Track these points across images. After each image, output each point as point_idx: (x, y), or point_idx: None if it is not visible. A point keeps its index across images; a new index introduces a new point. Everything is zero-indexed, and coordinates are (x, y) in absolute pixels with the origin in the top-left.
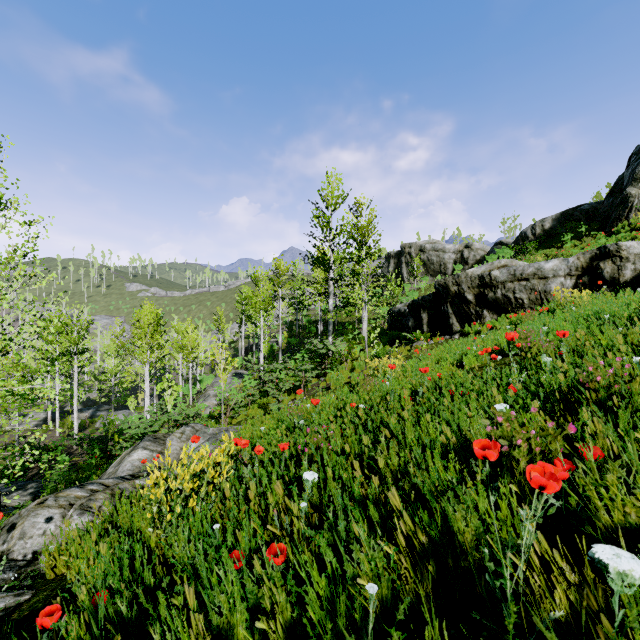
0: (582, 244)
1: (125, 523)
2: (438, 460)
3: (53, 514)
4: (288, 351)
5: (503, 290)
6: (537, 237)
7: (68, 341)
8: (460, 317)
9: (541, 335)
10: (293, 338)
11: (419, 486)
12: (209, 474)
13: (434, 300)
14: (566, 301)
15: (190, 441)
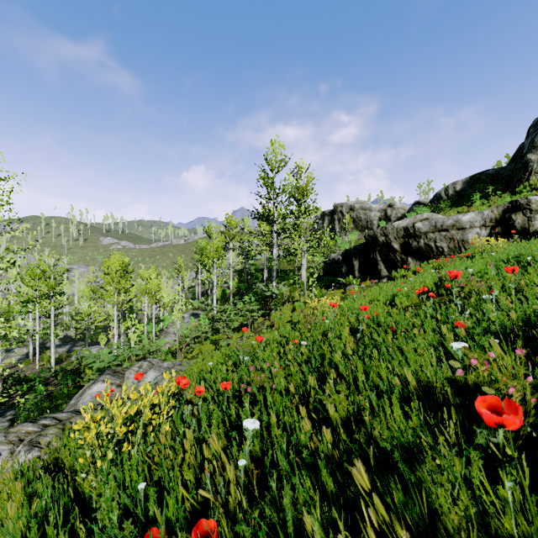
0: (489, 202)
1: (67, 462)
2: (397, 407)
3: (1, 450)
4: (238, 294)
5: (425, 240)
6: (450, 197)
7: (46, 286)
8: (387, 264)
9: (492, 270)
10: (242, 283)
11: (376, 438)
12: (146, 417)
13: (364, 249)
14: (484, 248)
15: (147, 374)
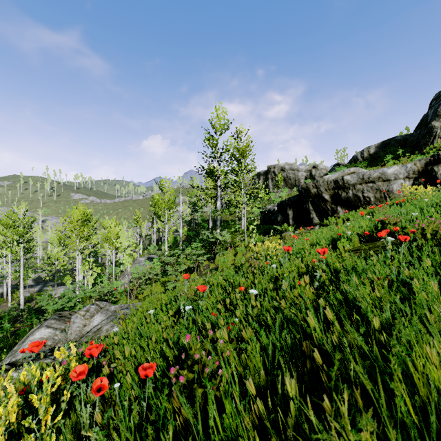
0: (400, 162)
1: None
2: None
3: None
4: (187, 241)
5: (354, 190)
6: (365, 159)
7: (15, 233)
8: (319, 212)
9: None
10: (191, 232)
11: None
12: None
13: (297, 200)
14: (413, 196)
15: (93, 318)
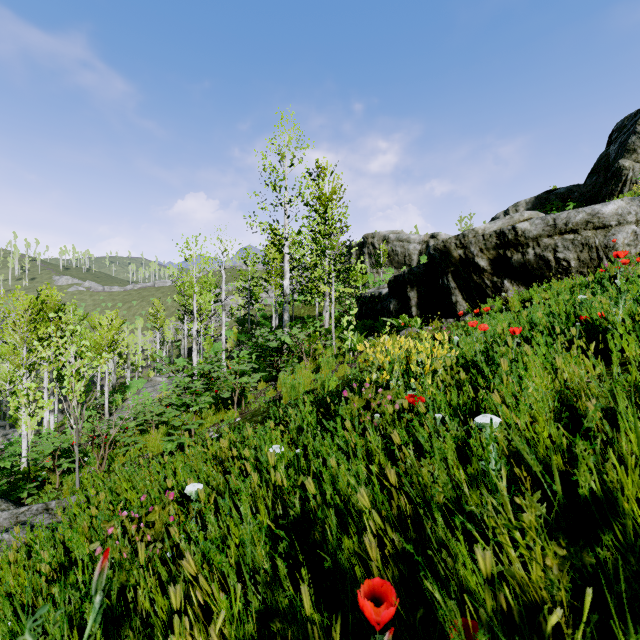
0: None
1: None
2: None
3: None
4: (237, 349)
5: (537, 248)
6: None
7: None
8: (468, 292)
9: None
10: (243, 334)
11: None
12: None
13: (426, 273)
14: None
15: None
